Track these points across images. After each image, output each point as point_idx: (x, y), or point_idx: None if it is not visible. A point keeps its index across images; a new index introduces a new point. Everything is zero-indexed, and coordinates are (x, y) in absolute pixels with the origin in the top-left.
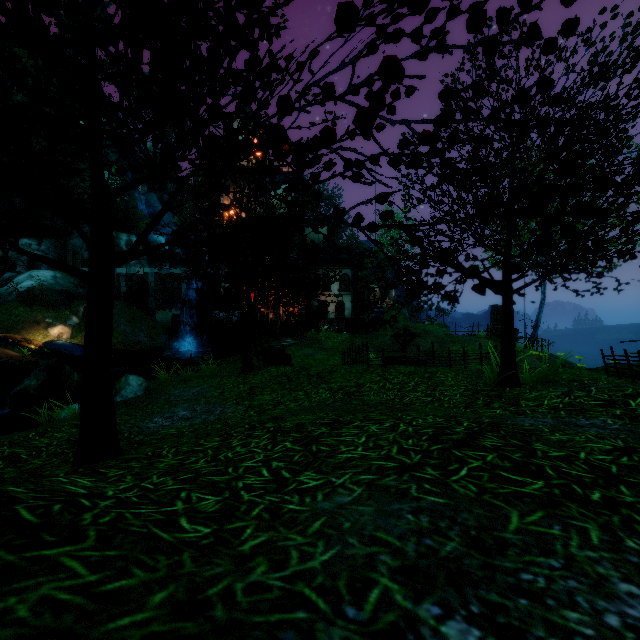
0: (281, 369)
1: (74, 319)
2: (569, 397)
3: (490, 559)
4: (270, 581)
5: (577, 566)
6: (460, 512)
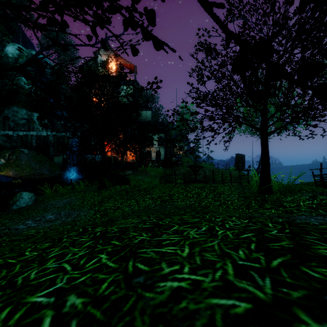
0: (122, 187)
1: (2, 160)
2: (316, 199)
3: None
4: None
5: None
6: None
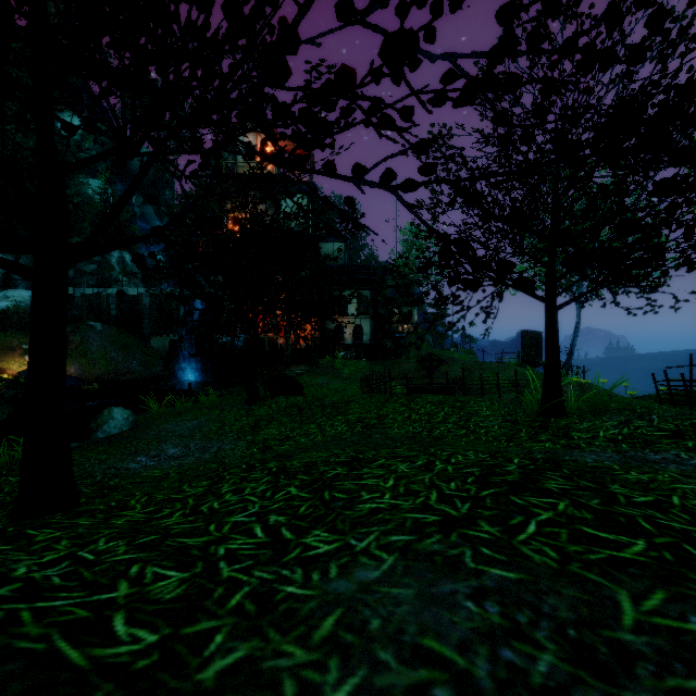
0: (291, 399)
1: None
2: (628, 427)
3: (614, 688)
4: None
5: None
6: (543, 595)
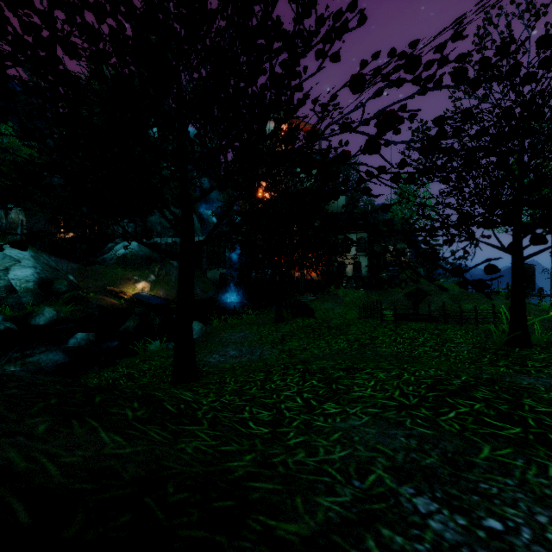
0: (306, 321)
1: (152, 277)
2: None
3: (458, 472)
4: (307, 461)
5: (528, 486)
6: (442, 441)
